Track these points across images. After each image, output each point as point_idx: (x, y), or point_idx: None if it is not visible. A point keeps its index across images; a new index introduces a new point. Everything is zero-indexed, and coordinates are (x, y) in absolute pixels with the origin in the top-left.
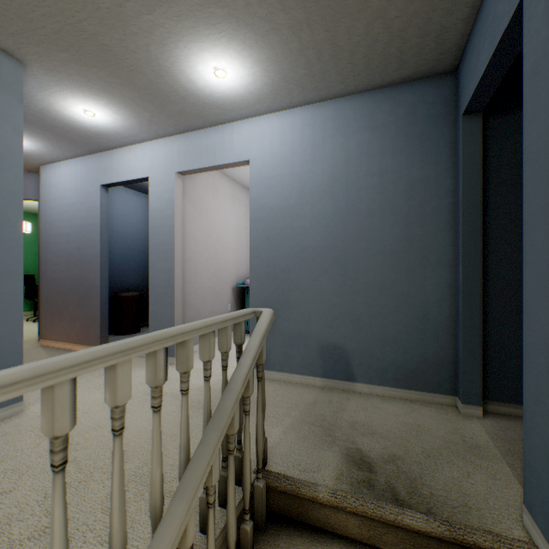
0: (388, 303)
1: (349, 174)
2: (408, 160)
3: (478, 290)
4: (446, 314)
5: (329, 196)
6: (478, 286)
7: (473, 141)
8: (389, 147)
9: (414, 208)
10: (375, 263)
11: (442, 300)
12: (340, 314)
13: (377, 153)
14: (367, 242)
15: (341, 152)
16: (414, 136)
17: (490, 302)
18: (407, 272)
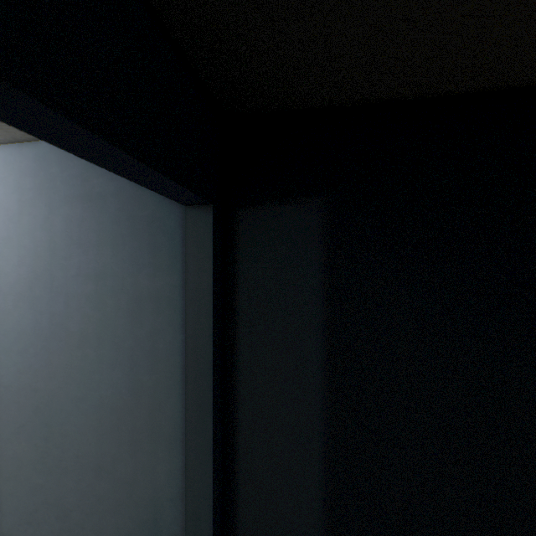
0: (107, 493)
1: (55, 270)
2: (135, 260)
3: (208, 511)
4: (184, 522)
5: (29, 303)
6: (208, 503)
7: (202, 253)
8: (110, 234)
9: (143, 341)
10: (90, 425)
11: (179, 499)
12: (44, 503)
13: (93, 240)
14: (79, 387)
15: (45, 231)
16: (143, 221)
17: (242, 510)
18: (132, 445)
